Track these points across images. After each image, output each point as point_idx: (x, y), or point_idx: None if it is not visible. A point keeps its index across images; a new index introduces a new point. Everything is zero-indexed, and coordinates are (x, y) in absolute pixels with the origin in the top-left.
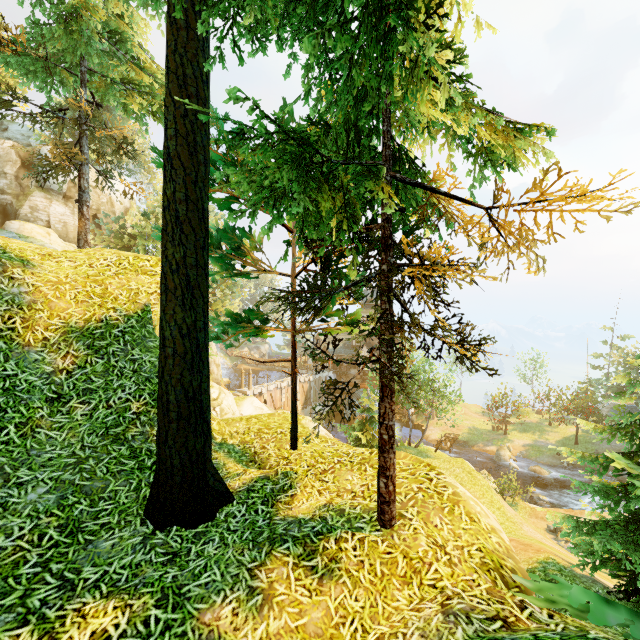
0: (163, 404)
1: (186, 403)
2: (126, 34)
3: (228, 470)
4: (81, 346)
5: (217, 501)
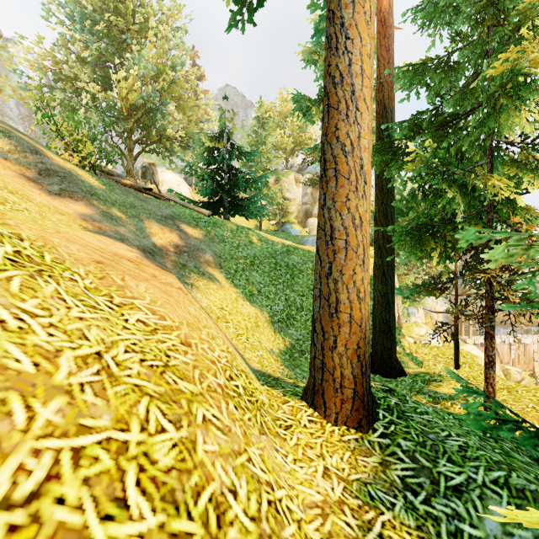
0: (374, 323)
1: (383, 325)
2: None
3: (408, 365)
4: None
5: (398, 373)
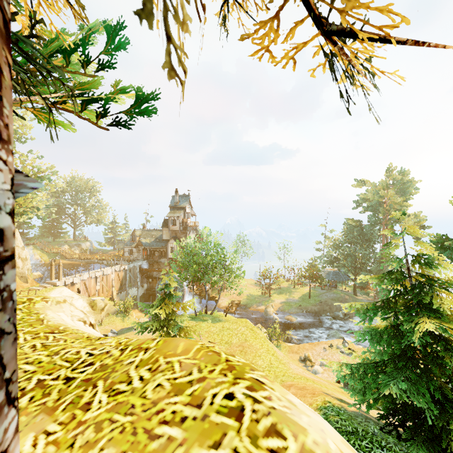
0: None
1: None
2: None
3: None
4: None
5: None
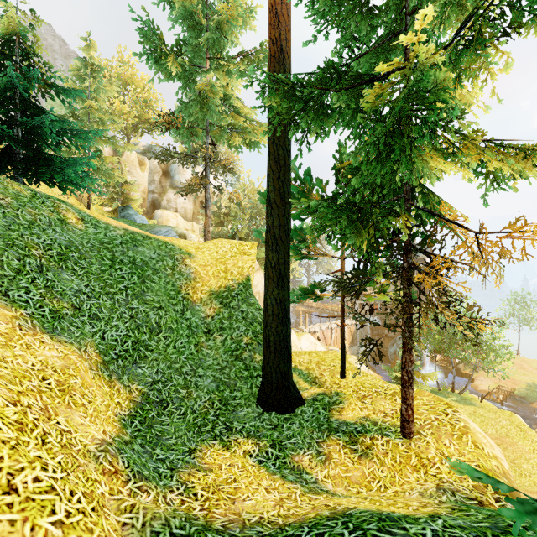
0: (267, 342)
1: (279, 342)
2: (230, 95)
3: (300, 385)
4: (217, 302)
5: (295, 402)
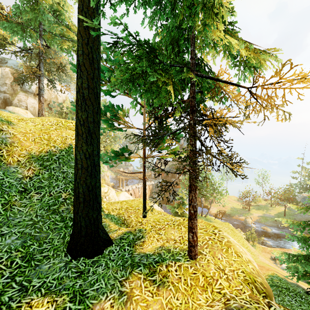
0: (76, 194)
1: (88, 193)
2: (62, 12)
3: (110, 228)
4: (37, 165)
5: (104, 244)
